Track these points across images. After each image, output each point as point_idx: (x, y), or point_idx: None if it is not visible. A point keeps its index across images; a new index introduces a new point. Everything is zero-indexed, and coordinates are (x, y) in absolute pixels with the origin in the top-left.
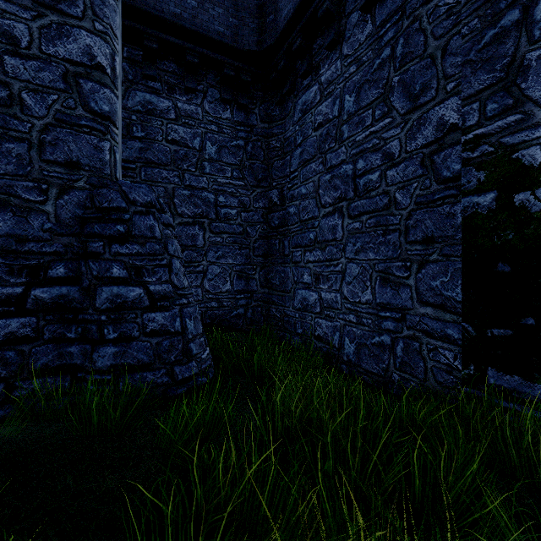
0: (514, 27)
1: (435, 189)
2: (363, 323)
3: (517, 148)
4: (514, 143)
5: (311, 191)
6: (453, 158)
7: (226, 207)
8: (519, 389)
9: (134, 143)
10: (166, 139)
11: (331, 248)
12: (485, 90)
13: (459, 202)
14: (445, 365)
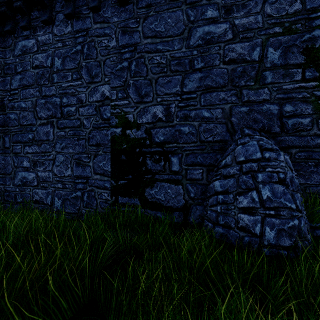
0: (126, 68)
1: (101, 122)
2: (67, 187)
3: (127, 113)
4: (126, 111)
5: (30, 107)
6: (107, 110)
7: None
8: (128, 202)
9: None
10: None
11: (46, 145)
12: (118, 87)
13: (109, 130)
14: (105, 199)
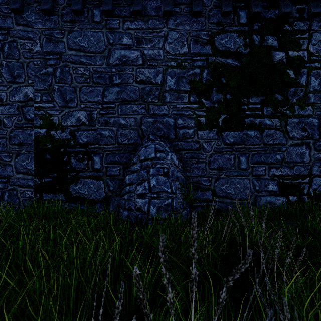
0: (51, 74)
1: (24, 122)
2: None
3: (52, 116)
4: (51, 114)
5: None
6: (31, 111)
7: None
8: (52, 198)
9: None
10: None
11: None
12: (43, 90)
13: (33, 130)
14: (28, 197)
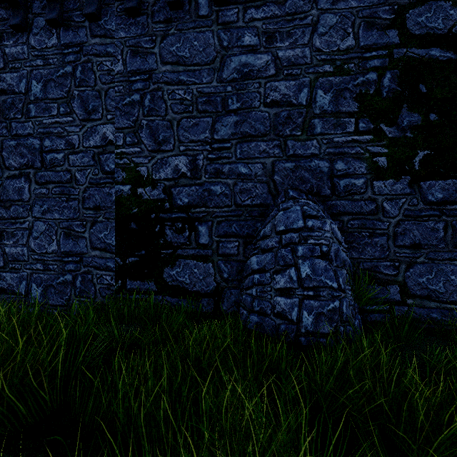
0: (138, 103)
1: (101, 177)
2: (50, 269)
3: (139, 165)
4: (138, 162)
5: None
6: (111, 160)
7: None
8: (140, 287)
9: None
10: None
11: (17, 208)
12: (126, 128)
13: (114, 187)
14: (107, 285)
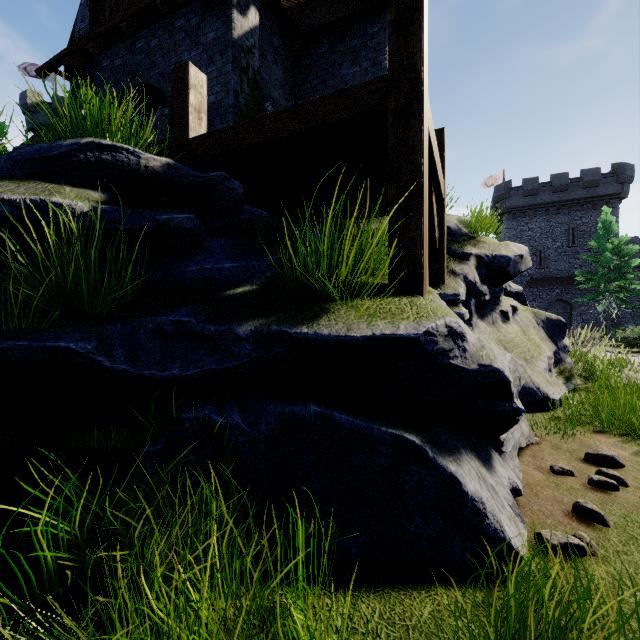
0: None
1: None
2: None
3: None
4: None
5: None
6: None
7: None
8: None
9: None
10: None
11: None
12: None
13: None
14: None
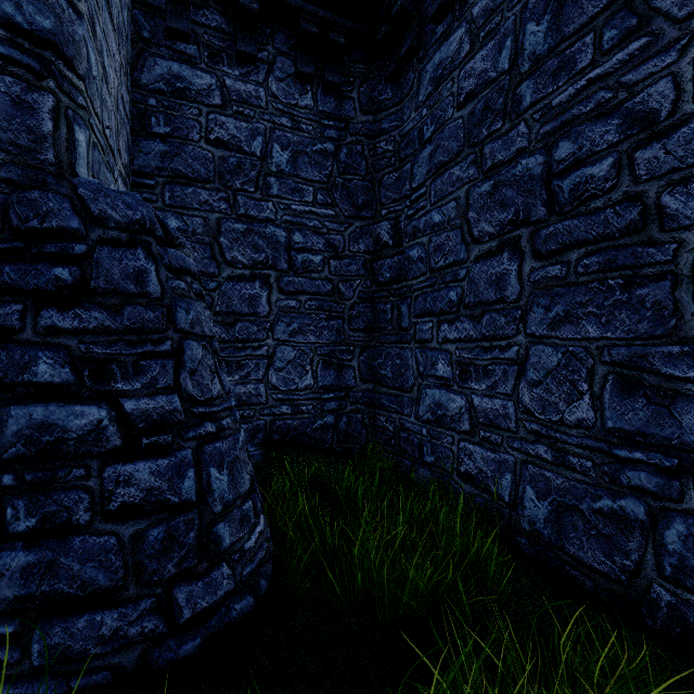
0: None
1: None
2: (571, 465)
3: None
4: None
5: (452, 216)
6: None
7: (306, 251)
8: None
9: (153, 144)
10: (207, 138)
11: (494, 317)
12: None
13: None
14: None
